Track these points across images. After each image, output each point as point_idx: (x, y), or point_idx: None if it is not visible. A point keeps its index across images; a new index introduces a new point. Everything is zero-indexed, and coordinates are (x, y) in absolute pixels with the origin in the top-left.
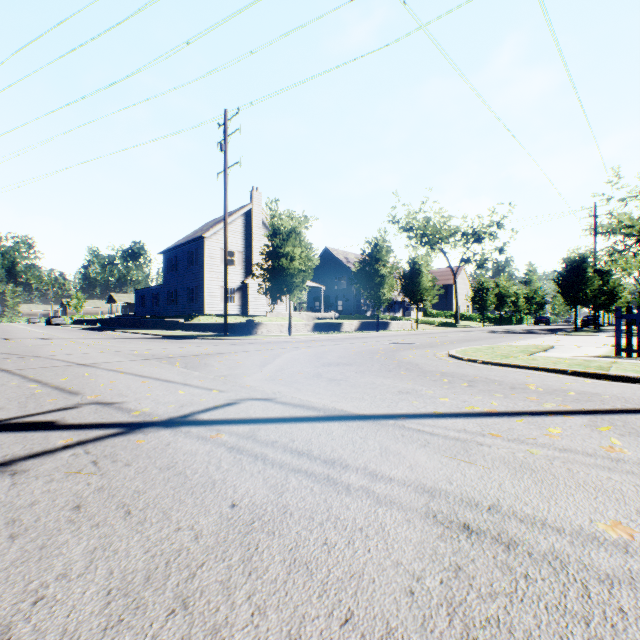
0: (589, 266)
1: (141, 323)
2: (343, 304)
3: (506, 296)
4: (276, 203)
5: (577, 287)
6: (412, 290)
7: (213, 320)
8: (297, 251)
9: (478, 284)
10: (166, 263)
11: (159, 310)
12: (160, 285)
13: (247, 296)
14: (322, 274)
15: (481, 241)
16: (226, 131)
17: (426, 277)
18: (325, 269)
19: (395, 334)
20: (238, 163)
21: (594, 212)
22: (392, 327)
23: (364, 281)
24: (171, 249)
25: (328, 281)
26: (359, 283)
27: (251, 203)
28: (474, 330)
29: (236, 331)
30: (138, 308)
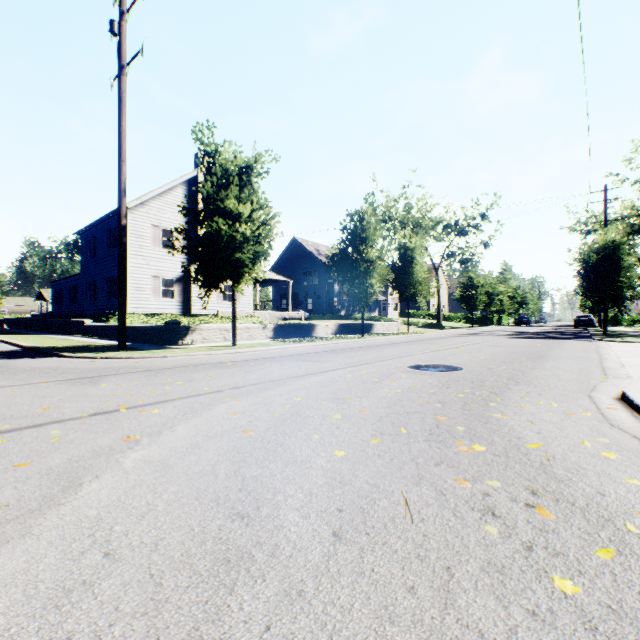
0: (624, 253)
1: (45, 325)
2: (314, 302)
3: (494, 294)
4: (210, 130)
5: (611, 279)
6: (403, 283)
7: (139, 321)
8: (244, 209)
9: (467, 280)
10: (84, 246)
11: (76, 308)
12: (77, 275)
13: (190, 290)
14: (290, 268)
15: (465, 234)
16: (121, 1)
17: (420, 267)
18: (293, 262)
19: (389, 341)
20: (140, 52)
21: (604, 196)
22: (376, 330)
23: (345, 268)
24: (88, 227)
25: (297, 276)
26: (338, 271)
27: (196, 169)
28: (475, 333)
29: (153, 339)
30: (54, 305)
